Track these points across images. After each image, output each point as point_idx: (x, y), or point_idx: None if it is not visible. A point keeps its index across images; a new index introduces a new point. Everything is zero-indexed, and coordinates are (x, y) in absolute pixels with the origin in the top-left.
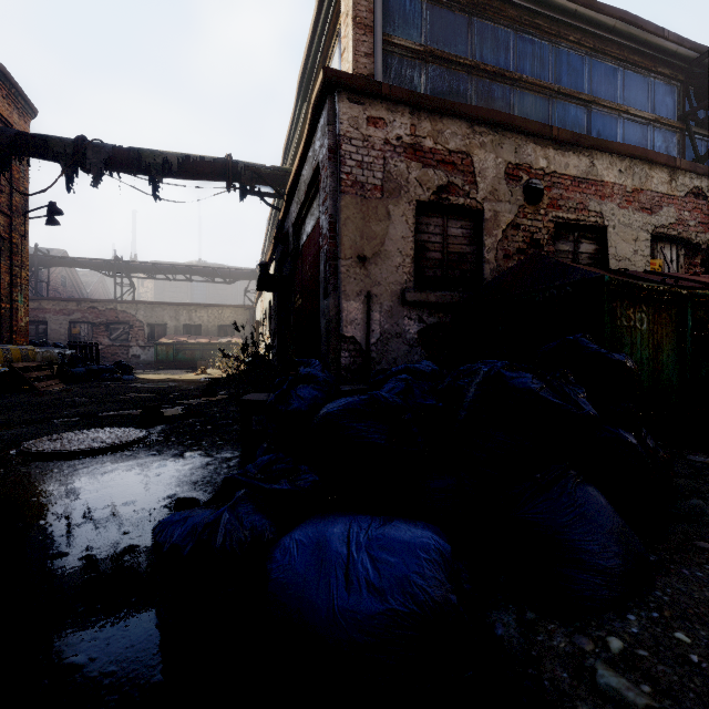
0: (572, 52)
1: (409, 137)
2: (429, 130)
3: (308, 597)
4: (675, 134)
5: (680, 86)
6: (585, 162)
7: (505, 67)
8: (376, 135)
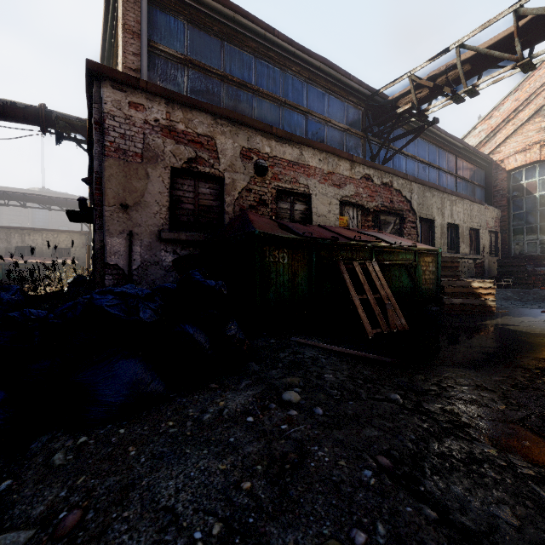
0: (295, 78)
1: (165, 121)
2: (181, 117)
3: None
4: (360, 139)
5: (363, 111)
6: (297, 152)
7: (248, 80)
8: (137, 116)
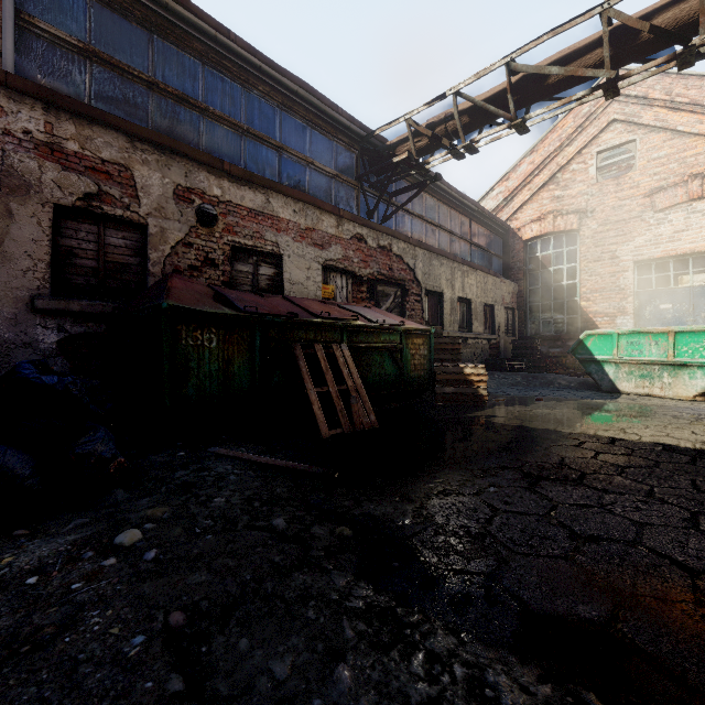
0: (263, 101)
1: (43, 135)
2: (73, 132)
3: None
4: (354, 190)
5: (358, 154)
6: (261, 198)
7: (192, 93)
8: None
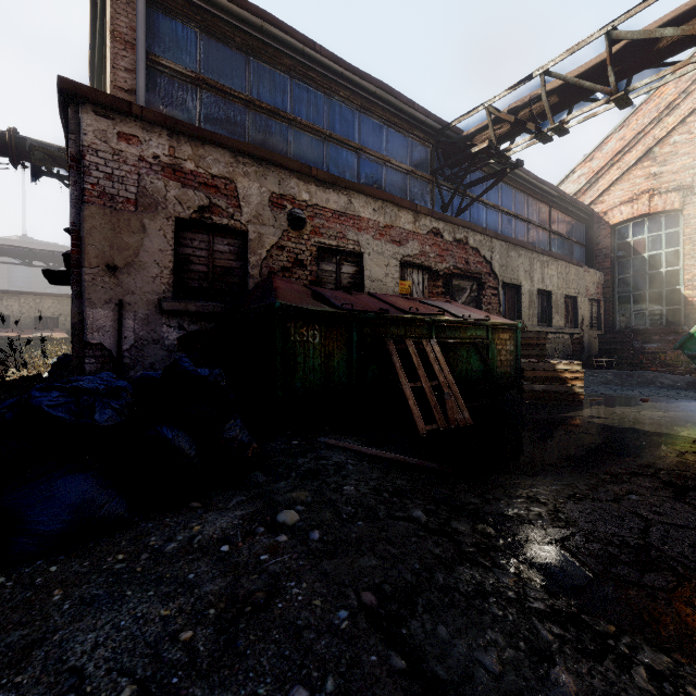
0: (343, 105)
1: (168, 158)
2: (190, 153)
3: None
4: (428, 184)
5: (432, 148)
6: (344, 199)
7: (282, 107)
8: (129, 151)
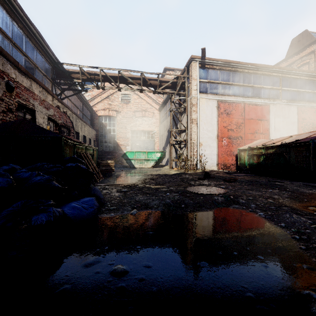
0: (19, 30)
1: None
2: None
3: (81, 215)
4: (50, 83)
5: (52, 68)
6: (29, 83)
7: None
8: None
